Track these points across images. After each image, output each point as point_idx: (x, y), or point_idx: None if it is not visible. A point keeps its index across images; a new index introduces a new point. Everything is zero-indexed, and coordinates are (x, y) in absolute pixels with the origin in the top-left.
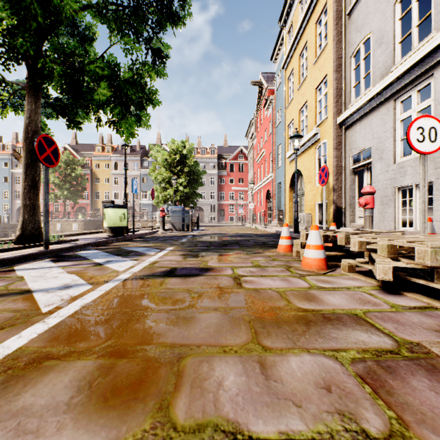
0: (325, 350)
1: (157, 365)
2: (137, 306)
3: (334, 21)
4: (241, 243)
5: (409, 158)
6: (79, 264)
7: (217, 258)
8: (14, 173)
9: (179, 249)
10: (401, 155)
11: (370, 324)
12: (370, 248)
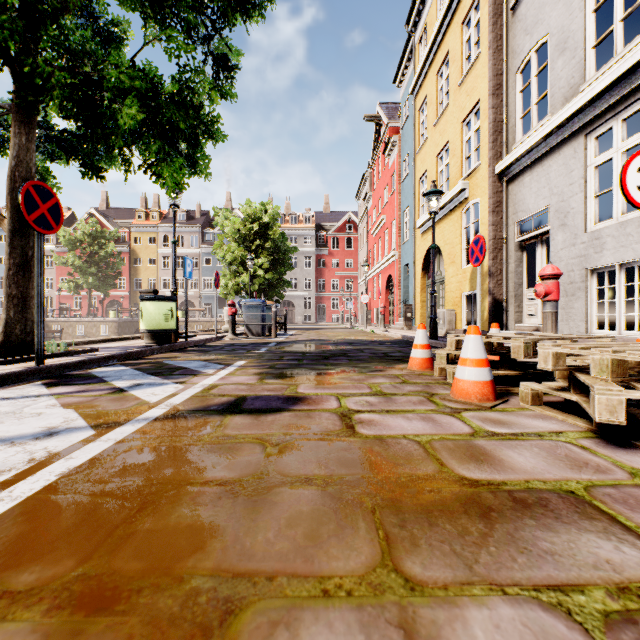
0: (539, 589)
1: (174, 637)
2: (163, 475)
3: (490, 19)
4: (351, 354)
5: (609, 224)
6: (87, 390)
7: (313, 379)
8: None
9: (254, 365)
10: (596, 219)
11: (607, 517)
12: (572, 365)
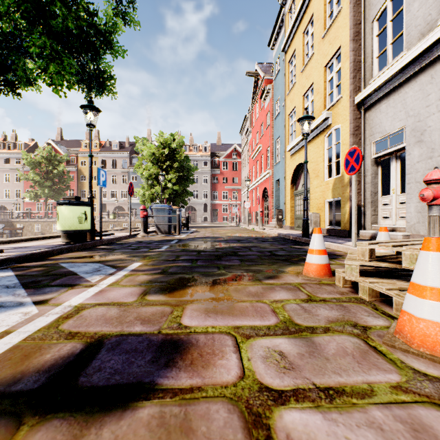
0: None
1: None
2: None
3: None
4: (241, 253)
5: None
6: None
7: (204, 293)
8: None
9: (147, 269)
10: None
11: None
12: None
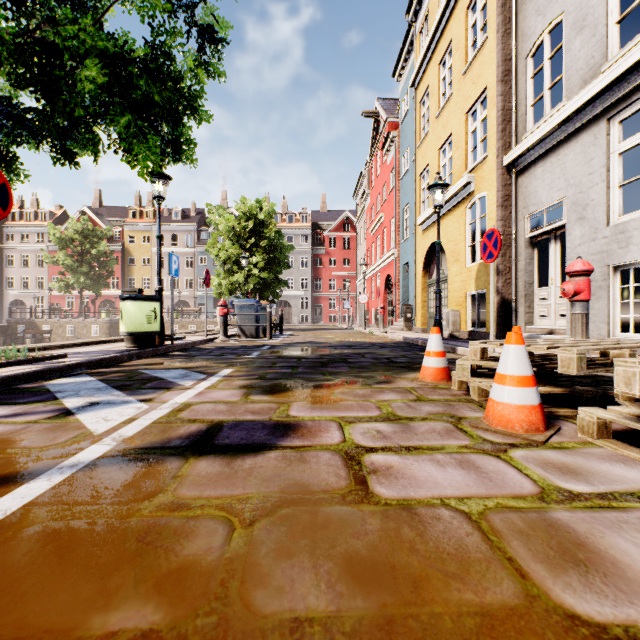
0: None
1: None
2: (35, 615)
3: (499, 1)
4: (351, 359)
5: (635, 216)
6: (24, 413)
7: (309, 394)
8: (6, 250)
9: (241, 375)
10: (620, 211)
11: None
12: None
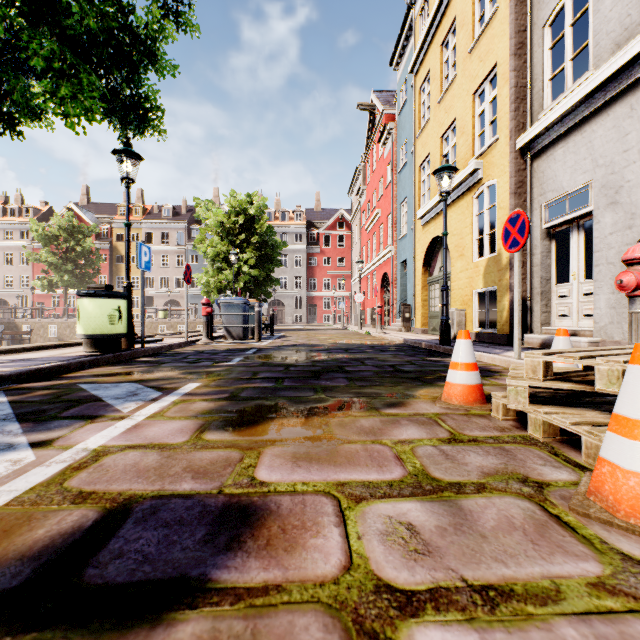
0: None
1: None
2: None
3: None
4: (349, 368)
5: None
6: None
7: (293, 429)
8: None
9: (208, 392)
10: None
11: None
12: None
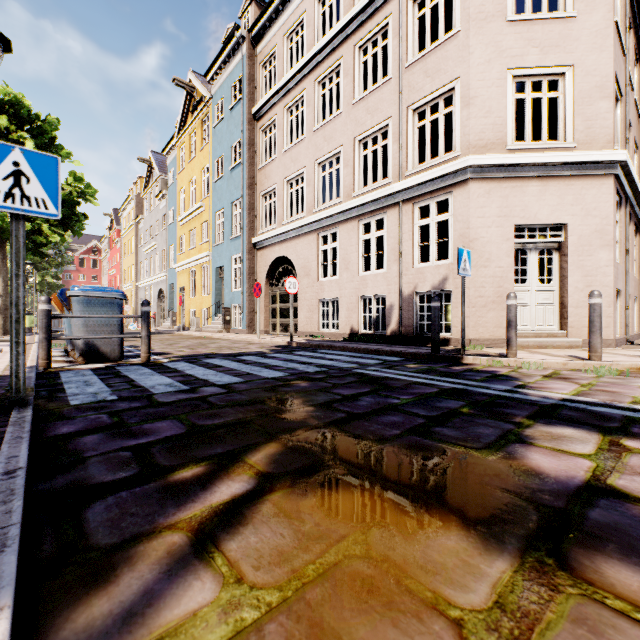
0: None
1: None
2: None
3: (136, 247)
4: None
5: None
6: None
7: None
8: None
9: None
10: None
11: None
12: None
